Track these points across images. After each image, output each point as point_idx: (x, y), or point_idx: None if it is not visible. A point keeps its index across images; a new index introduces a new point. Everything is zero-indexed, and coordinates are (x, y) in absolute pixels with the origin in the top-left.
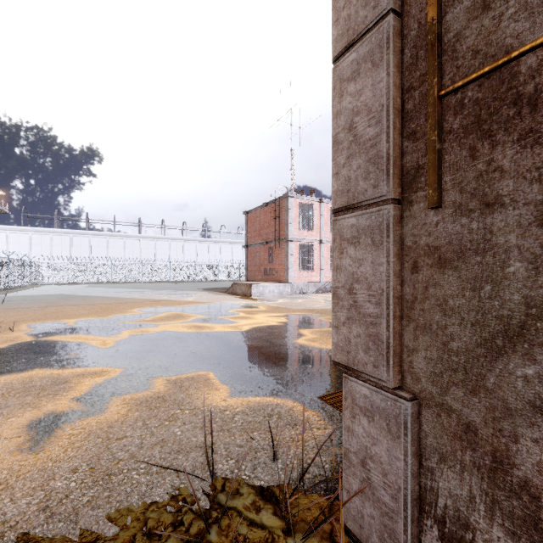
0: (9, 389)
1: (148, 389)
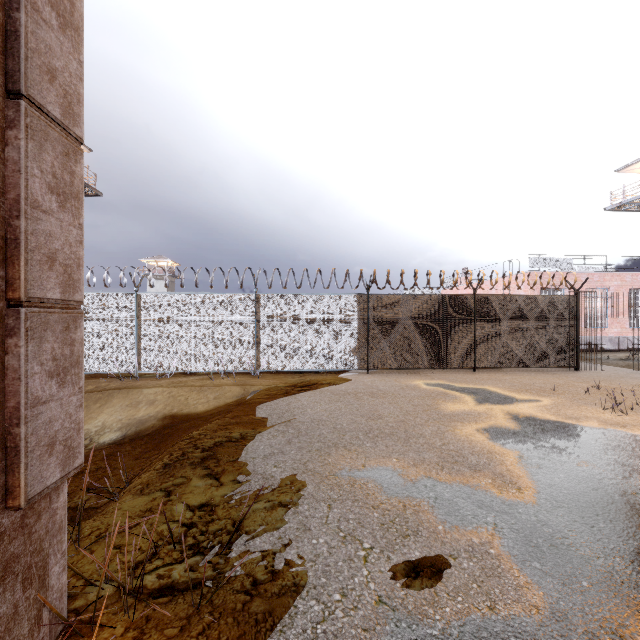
0: (459, 449)
1: (445, 522)
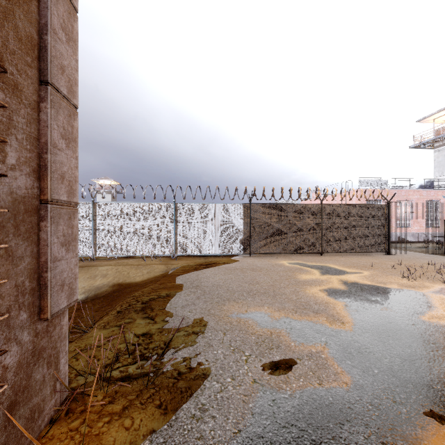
0: (307, 301)
1: (296, 341)
